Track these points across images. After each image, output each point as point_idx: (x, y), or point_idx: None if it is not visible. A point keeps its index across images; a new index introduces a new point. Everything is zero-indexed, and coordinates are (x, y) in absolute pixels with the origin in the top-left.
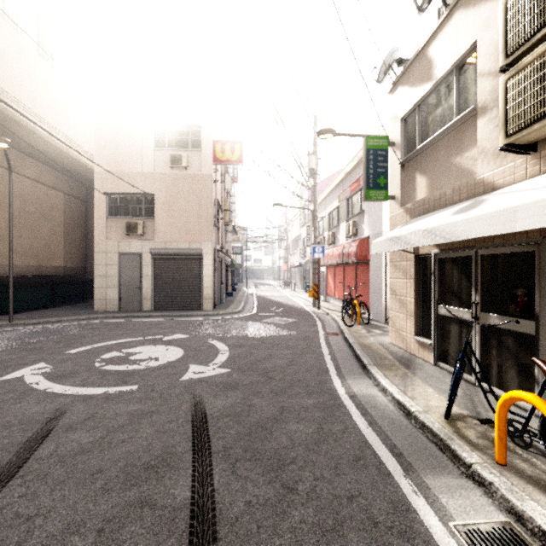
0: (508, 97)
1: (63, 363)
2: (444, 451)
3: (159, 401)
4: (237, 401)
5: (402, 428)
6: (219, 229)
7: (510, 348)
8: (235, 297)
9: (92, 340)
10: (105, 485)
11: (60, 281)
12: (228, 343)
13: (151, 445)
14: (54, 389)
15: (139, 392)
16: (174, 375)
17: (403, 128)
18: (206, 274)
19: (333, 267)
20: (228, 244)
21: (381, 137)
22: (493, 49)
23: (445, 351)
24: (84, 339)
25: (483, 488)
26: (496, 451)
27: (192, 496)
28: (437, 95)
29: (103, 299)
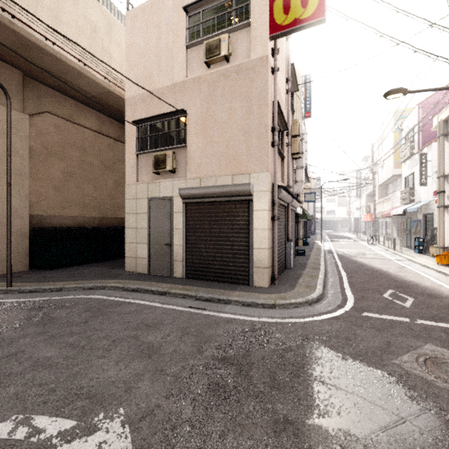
0: None
1: None
2: None
3: None
4: None
5: None
6: (284, 159)
7: None
8: (307, 256)
9: None
10: None
11: (113, 232)
12: None
13: None
14: None
15: None
16: None
17: None
18: (258, 226)
19: None
20: (297, 185)
21: None
22: None
23: None
24: None
25: None
26: None
27: None
28: None
29: (133, 257)
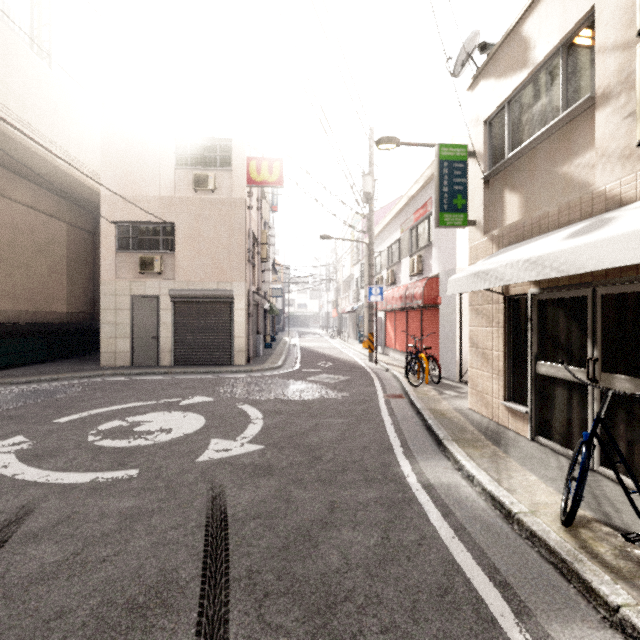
0: None
1: (47, 437)
2: (569, 579)
3: (164, 493)
4: (271, 493)
5: (501, 538)
6: (255, 266)
7: None
8: (274, 349)
9: (91, 405)
10: None
11: (60, 329)
12: (262, 408)
13: (143, 567)
14: (25, 475)
15: (139, 479)
16: (189, 454)
17: (488, 133)
18: (238, 321)
19: (393, 312)
20: (265, 285)
21: (459, 146)
22: (620, 13)
23: (547, 422)
24: (82, 404)
25: None
26: None
27: None
28: (534, 87)
29: (112, 352)
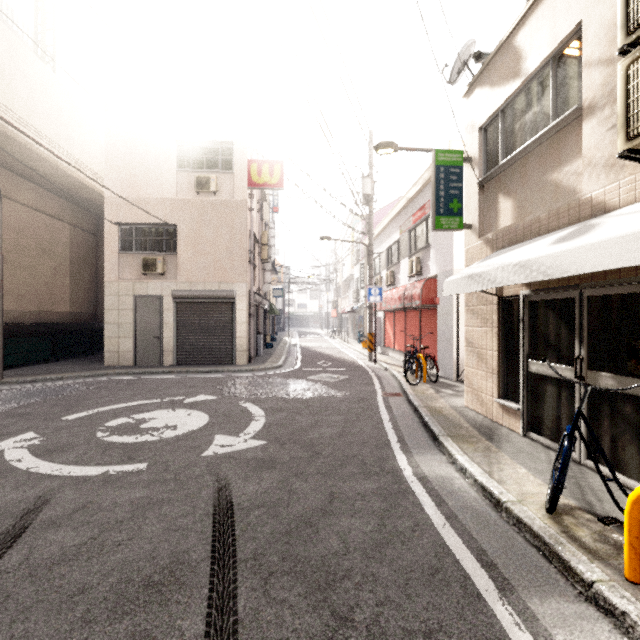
0: (631, 87)
1: (57, 433)
2: (550, 560)
3: (172, 485)
4: (274, 485)
5: (490, 525)
6: (256, 267)
7: (629, 417)
8: (274, 348)
9: (97, 403)
10: (87, 612)
11: (63, 329)
12: (264, 406)
13: (156, 550)
14: (39, 468)
15: (148, 472)
16: (195, 449)
17: (482, 139)
18: (240, 321)
19: (392, 313)
20: (266, 285)
21: (455, 151)
22: (605, 30)
23: (538, 418)
24: (88, 402)
25: (612, 619)
26: (626, 564)
27: (206, 630)
28: (526, 96)
29: (115, 352)
